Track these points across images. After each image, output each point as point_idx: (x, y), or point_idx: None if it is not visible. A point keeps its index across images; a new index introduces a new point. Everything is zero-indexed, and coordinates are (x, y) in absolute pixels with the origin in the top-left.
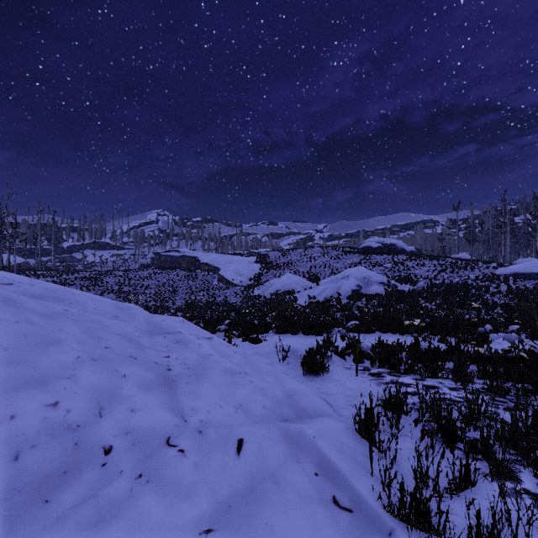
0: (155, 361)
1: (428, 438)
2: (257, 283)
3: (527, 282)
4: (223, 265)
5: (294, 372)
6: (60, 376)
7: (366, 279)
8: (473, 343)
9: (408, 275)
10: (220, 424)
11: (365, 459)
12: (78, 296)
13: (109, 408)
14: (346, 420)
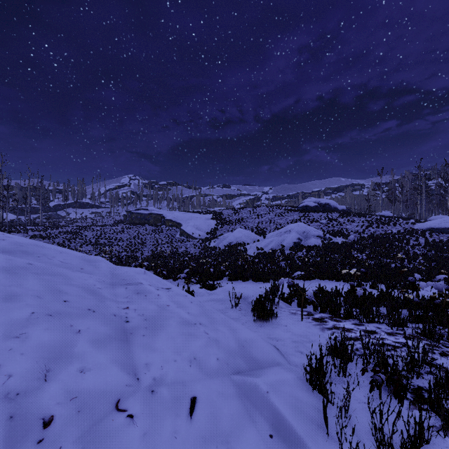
0: (114, 312)
1: (377, 390)
2: (213, 236)
3: (441, 236)
4: (184, 221)
5: (246, 318)
6: (9, 335)
7: (306, 233)
8: (403, 290)
9: (340, 229)
10: (173, 381)
11: (318, 414)
12: (47, 249)
13: (57, 370)
14: (296, 369)
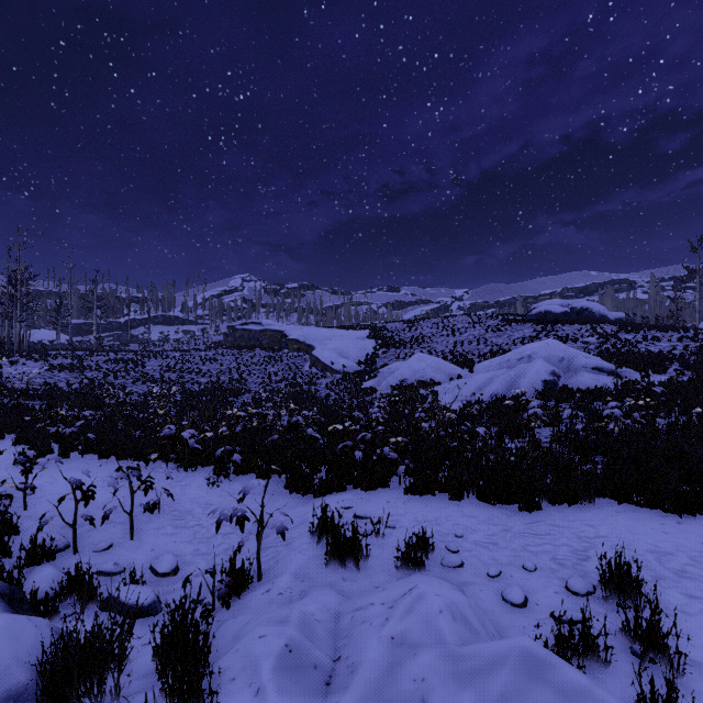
0: None
1: None
2: (370, 369)
3: None
4: (319, 341)
5: None
6: None
7: (566, 362)
8: None
9: (637, 355)
10: None
11: None
12: None
13: None
14: None
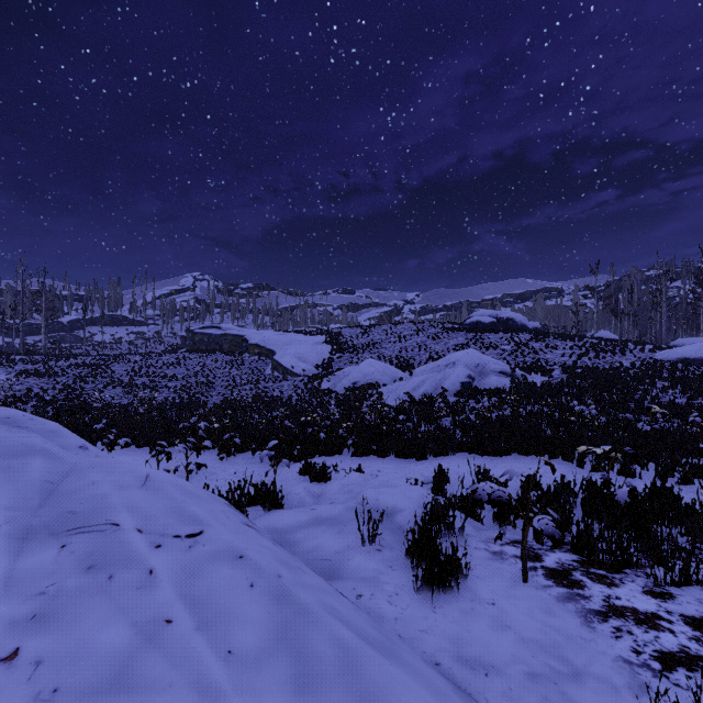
0: None
1: None
2: (327, 372)
3: None
4: (279, 346)
5: (395, 577)
6: None
7: (480, 367)
8: None
9: (536, 361)
10: None
11: None
12: None
13: None
14: None
